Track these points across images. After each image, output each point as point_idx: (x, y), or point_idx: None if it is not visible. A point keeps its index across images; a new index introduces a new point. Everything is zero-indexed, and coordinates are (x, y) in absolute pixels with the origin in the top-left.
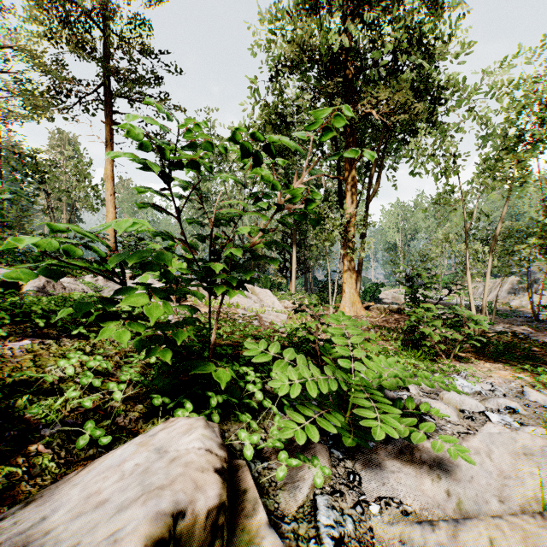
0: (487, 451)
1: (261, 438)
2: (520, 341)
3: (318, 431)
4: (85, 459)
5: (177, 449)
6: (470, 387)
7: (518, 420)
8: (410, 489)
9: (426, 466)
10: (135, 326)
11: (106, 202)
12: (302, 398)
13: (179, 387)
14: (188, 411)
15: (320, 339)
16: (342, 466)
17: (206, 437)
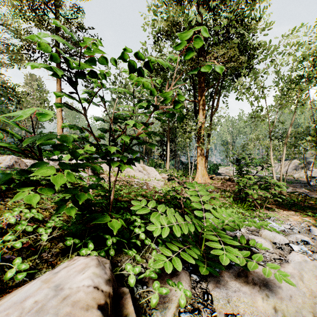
0: (299, 276)
1: (142, 266)
2: (302, 197)
3: (182, 260)
4: (12, 287)
5: (71, 286)
6: (277, 227)
7: (310, 249)
8: (247, 304)
9: (256, 286)
10: (46, 189)
11: (57, 116)
12: (171, 237)
13: (91, 229)
14: (90, 250)
15: (184, 197)
16: (199, 287)
17: (96, 274)
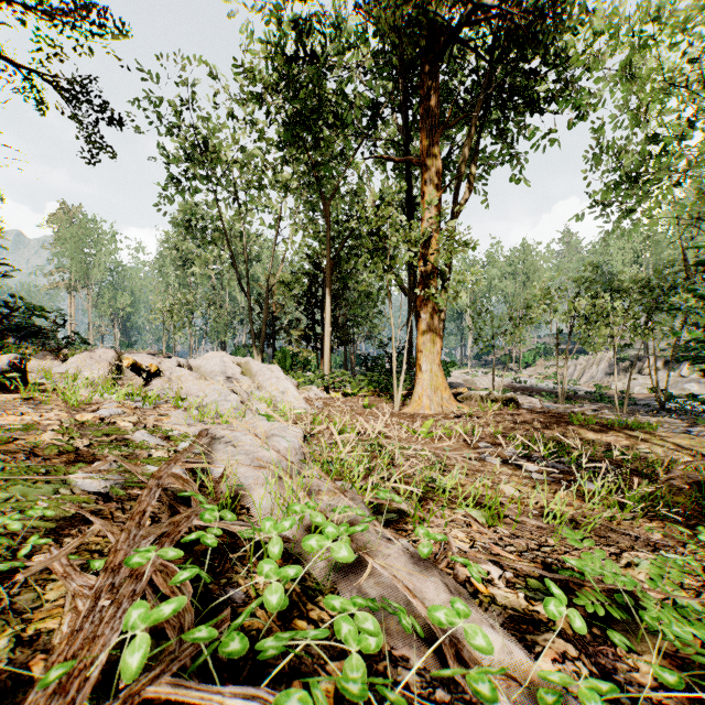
0: None
1: None
2: None
3: None
4: None
5: None
6: None
7: None
8: None
9: None
10: None
11: None
12: None
13: None
14: None
15: None
16: None
17: None
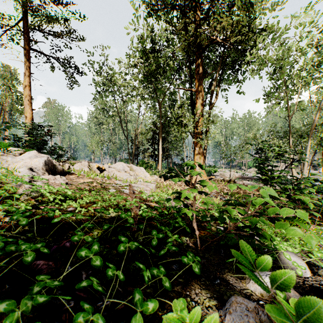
0: None
1: None
2: None
3: None
4: None
5: None
6: None
7: None
8: None
9: None
10: None
11: (24, 105)
12: None
13: None
14: None
15: (203, 216)
16: None
17: None
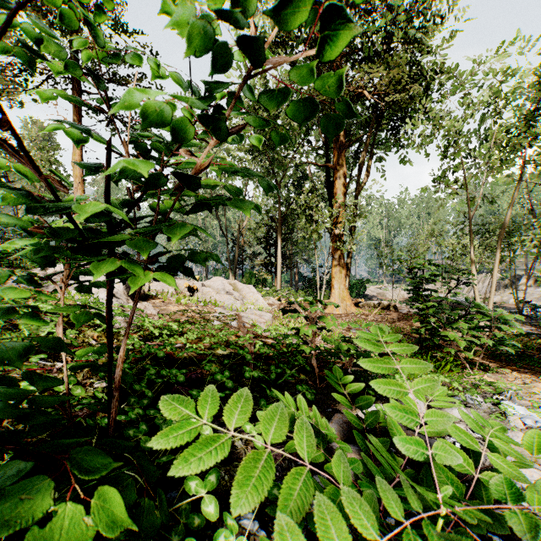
0: None
1: None
2: (530, 341)
3: None
4: None
5: None
6: (531, 418)
7: None
8: None
9: None
10: None
11: (74, 191)
12: None
13: None
14: None
15: (320, 352)
16: None
17: None
